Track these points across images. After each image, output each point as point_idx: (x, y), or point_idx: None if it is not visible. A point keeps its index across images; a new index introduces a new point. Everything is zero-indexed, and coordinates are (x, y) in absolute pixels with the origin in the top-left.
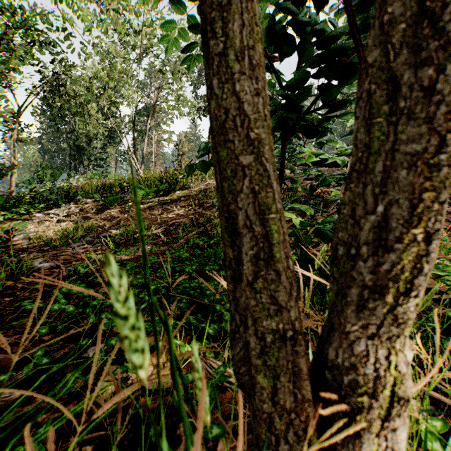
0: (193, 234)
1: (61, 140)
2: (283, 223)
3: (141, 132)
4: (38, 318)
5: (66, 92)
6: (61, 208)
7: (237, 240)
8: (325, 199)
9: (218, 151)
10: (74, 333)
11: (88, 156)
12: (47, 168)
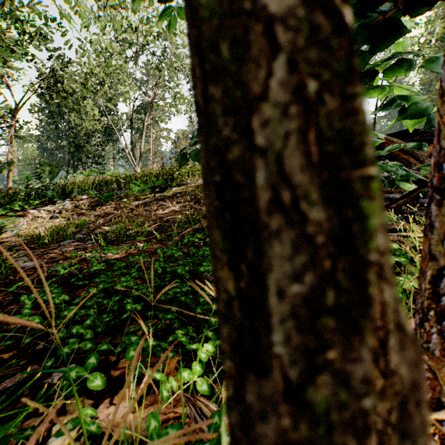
0: (188, 231)
1: (60, 138)
2: (378, 200)
3: (139, 129)
4: (5, 329)
5: (64, 89)
6: (56, 204)
7: (248, 248)
8: None
9: (196, 9)
10: (41, 349)
11: (86, 153)
12: (45, 165)
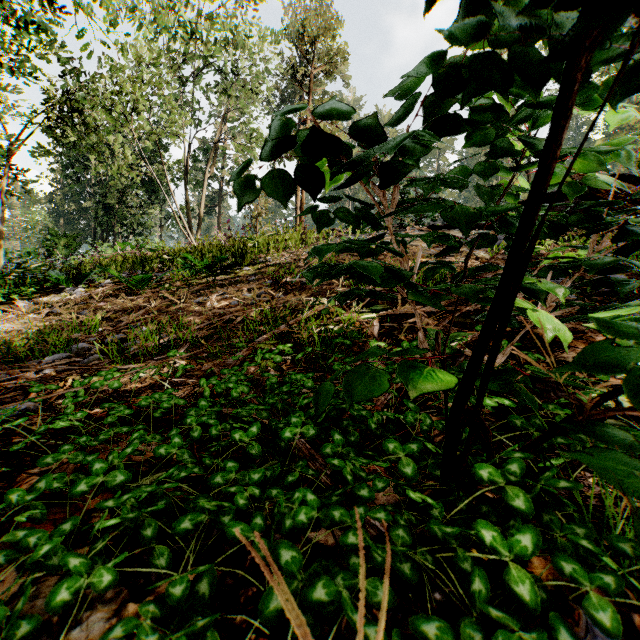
0: (265, 338)
1: (83, 197)
2: None
3: (197, 184)
4: None
5: (83, 121)
6: (63, 293)
7: None
8: (562, 262)
9: None
10: None
11: (120, 219)
12: (58, 236)
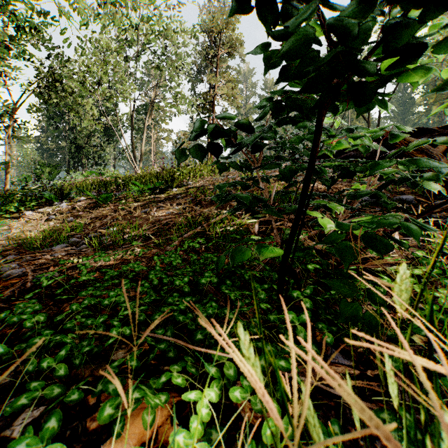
0: (189, 234)
1: (60, 139)
2: None
3: (140, 130)
4: None
5: (62, 88)
6: (53, 206)
7: None
8: (350, 192)
9: None
10: (7, 384)
11: (86, 154)
12: (44, 166)
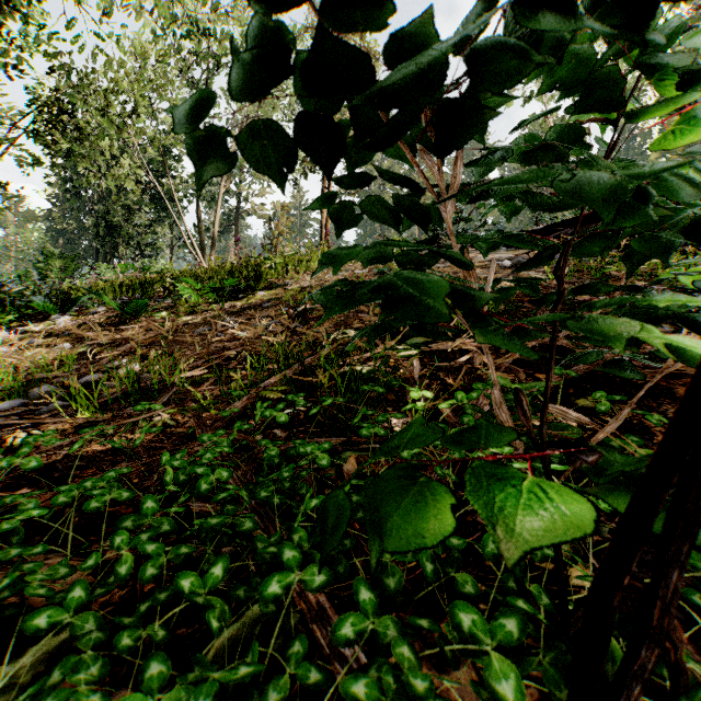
0: (273, 382)
1: (85, 214)
2: None
3: (212, 200)
4: None
5: (79, 127)
6: (46, 322)
7: None
8: None
9: None
10: None
11: (125, 238)
12: (54, 257)
